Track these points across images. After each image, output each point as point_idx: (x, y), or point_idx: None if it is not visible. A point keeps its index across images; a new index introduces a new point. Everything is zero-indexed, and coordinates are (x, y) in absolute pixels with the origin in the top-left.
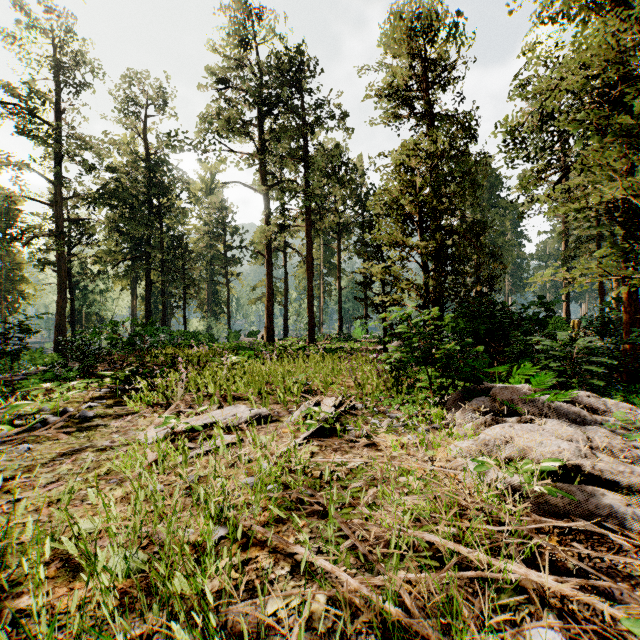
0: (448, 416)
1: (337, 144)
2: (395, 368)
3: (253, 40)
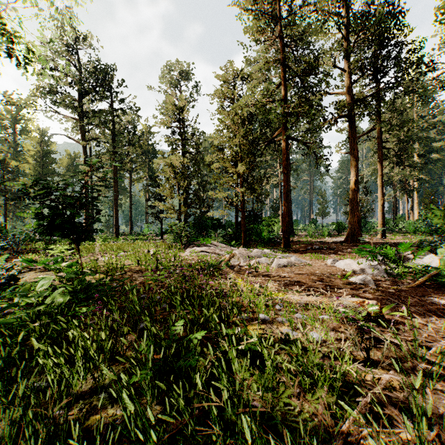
0: (185, 250)
1: (134, 127)
2: (170, 241)
3: (76, 48)
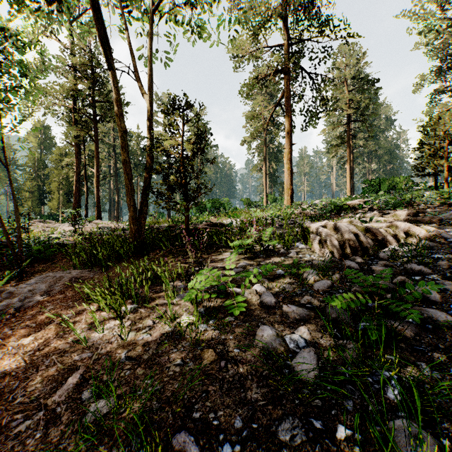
0: None
1: None
2: None
3: None
